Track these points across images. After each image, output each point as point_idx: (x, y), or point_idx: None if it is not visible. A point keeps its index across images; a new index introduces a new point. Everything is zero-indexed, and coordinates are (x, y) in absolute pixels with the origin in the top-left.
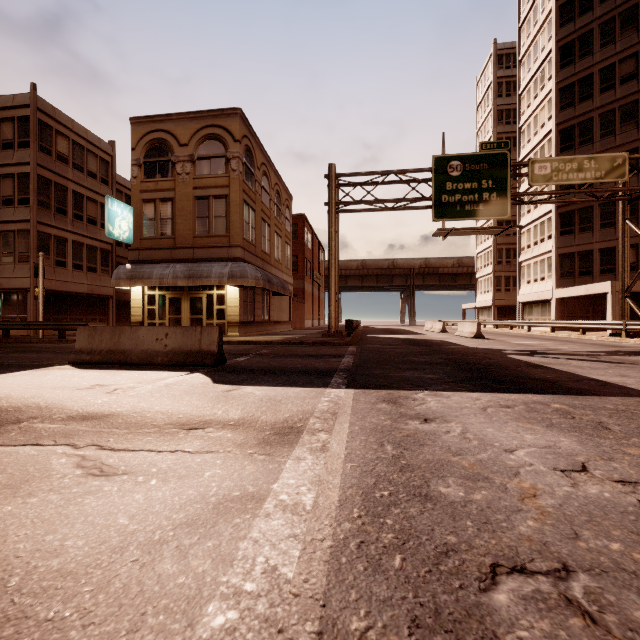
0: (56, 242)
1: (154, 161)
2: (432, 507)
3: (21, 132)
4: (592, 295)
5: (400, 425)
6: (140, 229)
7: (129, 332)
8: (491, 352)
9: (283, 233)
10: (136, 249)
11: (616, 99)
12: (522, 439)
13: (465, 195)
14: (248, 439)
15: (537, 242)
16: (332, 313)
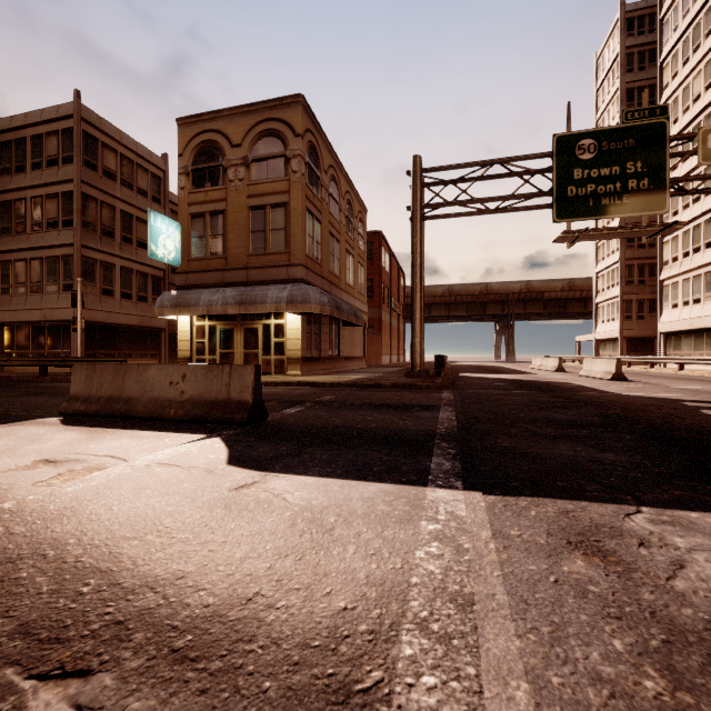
0: (102, 268)
1: (203, 167)
2: None
3: (65, 146)
4: None
5: None
6: (188, 249)
7: (136, 372)
8: (665, 404)
9: (355, 252)
10: (183, 272)
11: None
12: None
13: (601, 185)
14: None
15: (688, 253)
16: (417, 347)
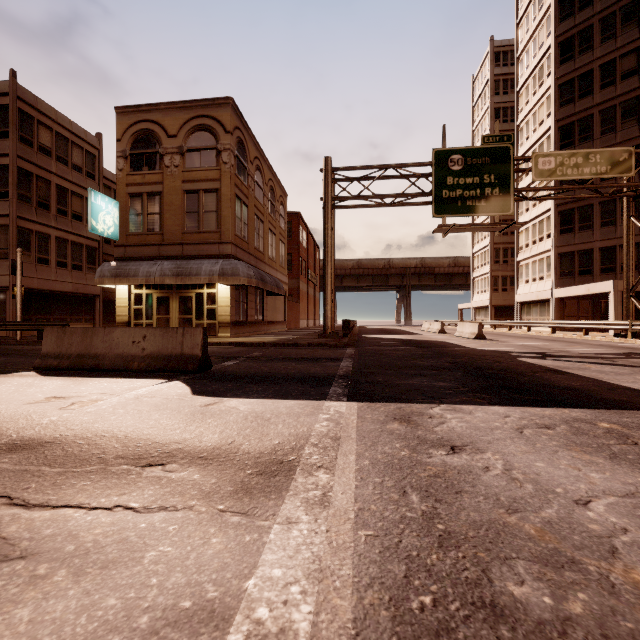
0: (38, 238)
1: (141, 153)
2: (511, 637)
3: None
4: (592, 295)
5: (422, 457)
6: (126, 224)
7: (102, 334)
8: (498, 354)
9: (277, 230)
10: (122, 245)
11: (617, 95)
12: (589, 480)
13: (466, 190)
14: (221, 483)
15: (536, 241)
16: (328, 313)
